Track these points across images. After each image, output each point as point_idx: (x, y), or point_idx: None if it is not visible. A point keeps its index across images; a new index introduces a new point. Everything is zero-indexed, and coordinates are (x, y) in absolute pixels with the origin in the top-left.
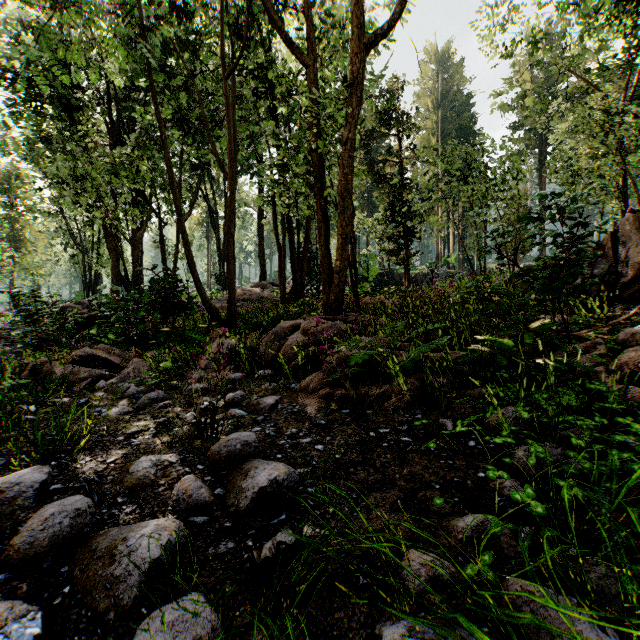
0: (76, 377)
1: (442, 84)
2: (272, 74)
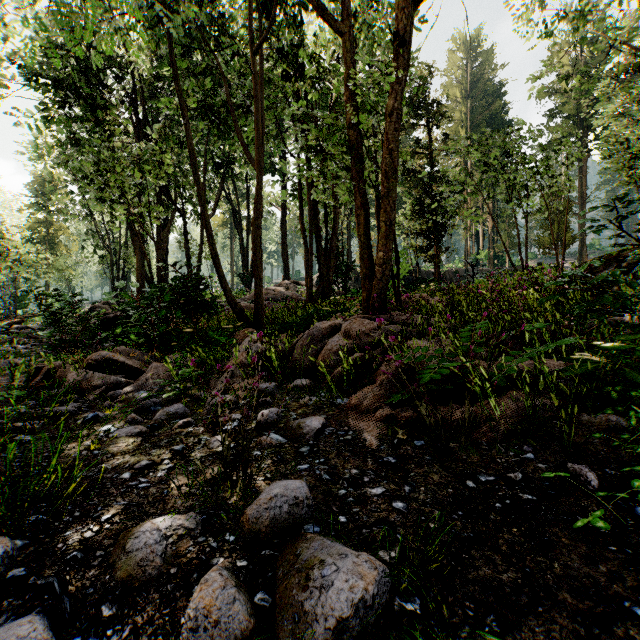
0: (89, 384)
1: (471, 73)
2: (301, 54)
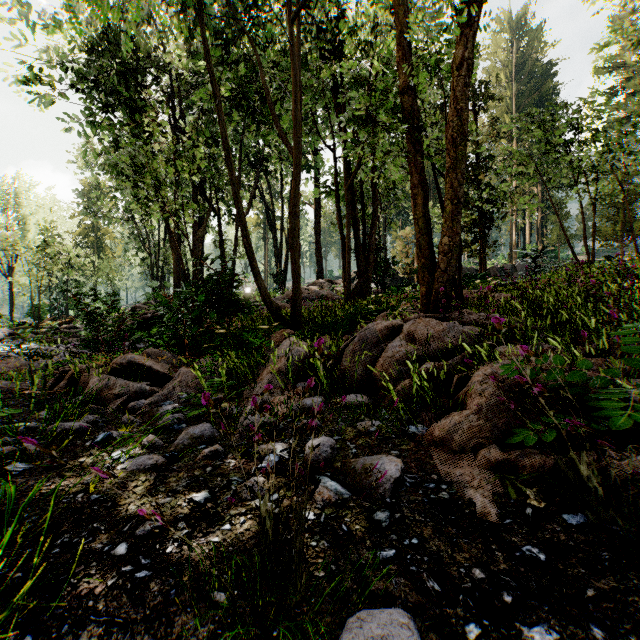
0: (111, 392)
1: (517, 54)
2: (341, 27)
